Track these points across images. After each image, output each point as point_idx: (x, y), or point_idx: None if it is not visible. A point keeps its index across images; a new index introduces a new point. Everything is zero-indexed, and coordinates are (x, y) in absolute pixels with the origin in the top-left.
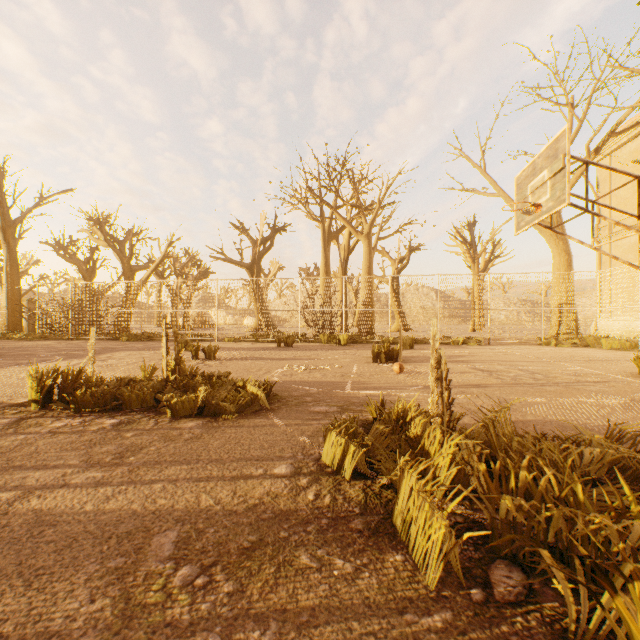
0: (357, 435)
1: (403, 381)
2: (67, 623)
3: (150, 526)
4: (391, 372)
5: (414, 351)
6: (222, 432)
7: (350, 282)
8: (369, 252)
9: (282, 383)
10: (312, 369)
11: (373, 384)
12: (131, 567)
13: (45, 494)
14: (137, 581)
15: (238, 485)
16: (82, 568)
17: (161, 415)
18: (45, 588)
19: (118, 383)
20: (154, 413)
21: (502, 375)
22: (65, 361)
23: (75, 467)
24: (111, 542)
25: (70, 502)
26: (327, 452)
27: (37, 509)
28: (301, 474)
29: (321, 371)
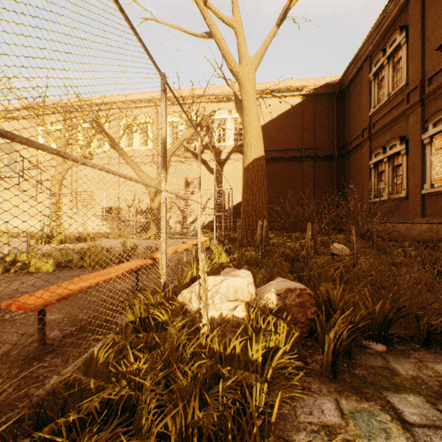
0: None
1: None
2: None
3: None
4: None
5: None
6: None
7: None
8: None
9: None
10: None
11: None
12: None
13: None
14: None
15: None
16: None
17: None
18: None
19: None
20: None
21: None
22: None
23: None
24: None
25: None
26: None
27: None
28: None
29: None
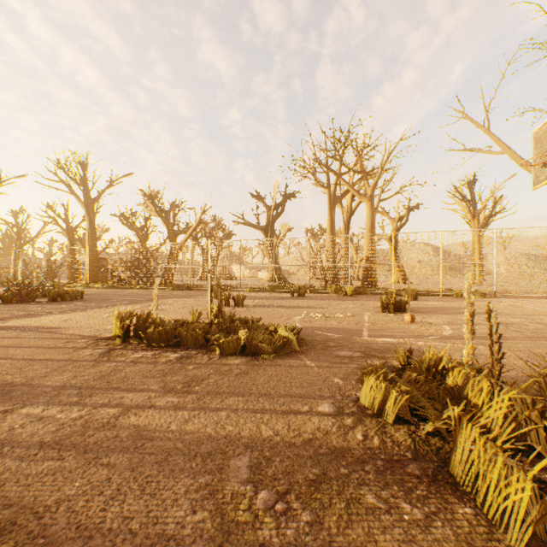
0: (387, 380)
1: (416, 330)
2: (178, 529)
3: (225, 449)
4: (402, 322)
5: (418, 302)
6: (264, 370)
7: (351, 240)
8: (371, 212)
9: (304, 328)
10: (327, 317)
11: (388, 332)
12: (218, 485)
13: (139, 412)
14: (226, 499)
15: (290, 419)
16: (180, 480)
17: (211, 352)
18: (155, 494)
19: (175, 324)
20: (205, 350)
21: (519, 328)
22: (131, 305)
23: (156, 392)
24: (197, 460)
25: (158, 421)
26: (365, 395)
27: (136, 424)
28: (344, 414)
29: (336, 319)
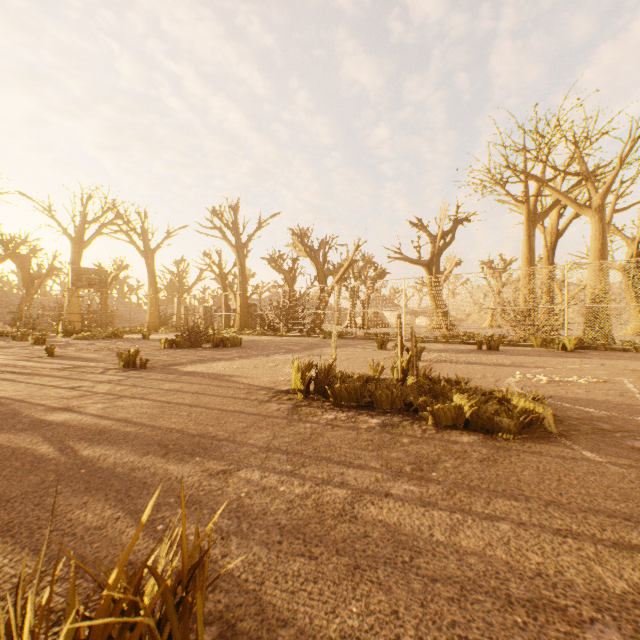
0: None
1: None
2: None
3: (556, 601)
4: None
5: None
6: (519, 458)
7: None
8: (601, 230)
9: None
10: (558, 381)
11: None
12: None
13: (376, 501)
14: None
15: None
16: None
17: (419, 421)
18: None
19: (357, 380)
20: (409, 417)
21: None
22: (290, 354)
23: (380, 472)
24: (519, 612)
25: (411, 521)
26: None
27: (382, 521)
28: None
29: (576, 385)
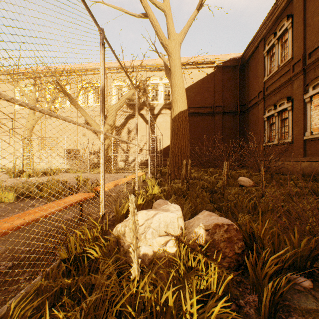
0: None
1: None
2: None
3: None
4: None
5: None
6: None
7: None
8: None
9: None
10: None
11: None
12: None
13: None
14: None
15: None
16: None
17: None
18: None
19: None
20: None
21: None
22: None
23: None
24: None
25: None
26: None
27: None
28: None
29: None
